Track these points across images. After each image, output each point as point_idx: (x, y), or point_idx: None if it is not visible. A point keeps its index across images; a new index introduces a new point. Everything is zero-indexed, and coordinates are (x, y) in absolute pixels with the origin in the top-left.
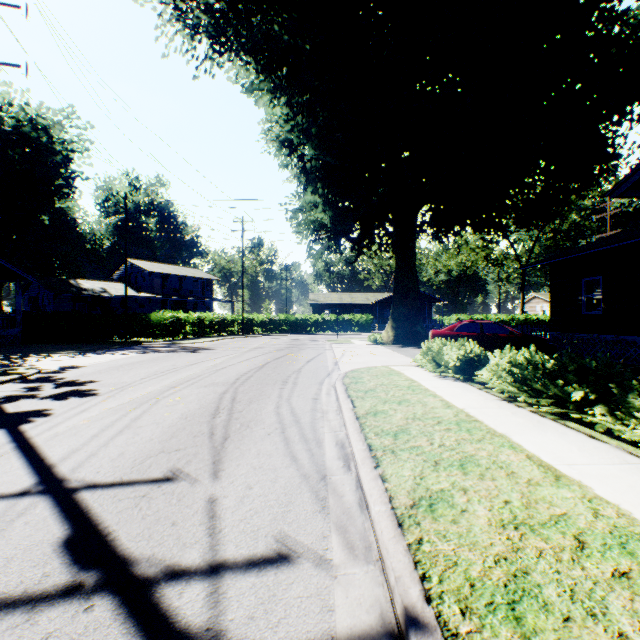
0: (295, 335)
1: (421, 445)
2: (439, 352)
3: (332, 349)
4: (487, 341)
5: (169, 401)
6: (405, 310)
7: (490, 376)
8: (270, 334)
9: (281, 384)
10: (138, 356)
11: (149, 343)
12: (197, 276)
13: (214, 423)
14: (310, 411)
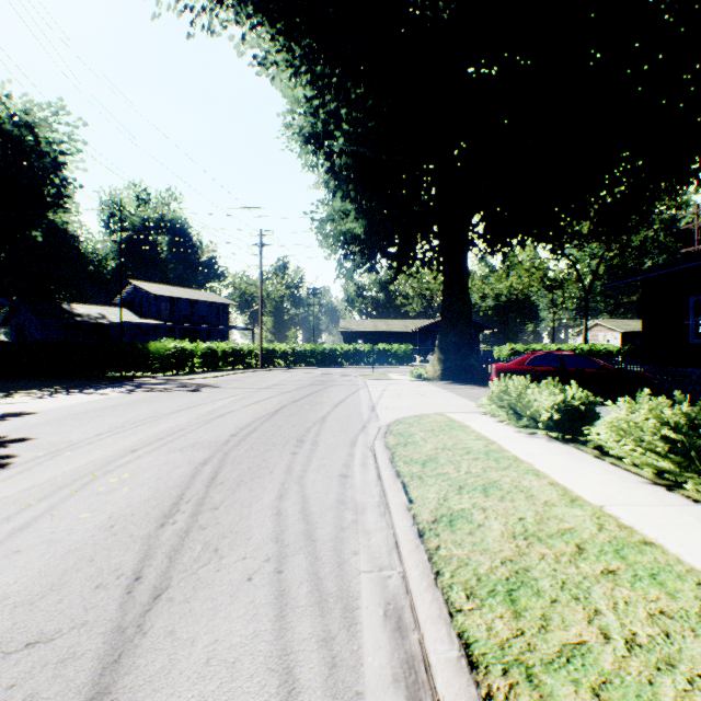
0: (323, 368)
1: (585, 642)
2: (522, 397)
3: (367, 387)
4: (569, 378)
5: (108, 482)
6: (455, 339)
7: (612, 437)
8: (294, 367)
9: (294, 445)
10: (119, 397)
11: (145, 379)
12: (211, 300)
13: (155, 541)
14: (334, 506)
